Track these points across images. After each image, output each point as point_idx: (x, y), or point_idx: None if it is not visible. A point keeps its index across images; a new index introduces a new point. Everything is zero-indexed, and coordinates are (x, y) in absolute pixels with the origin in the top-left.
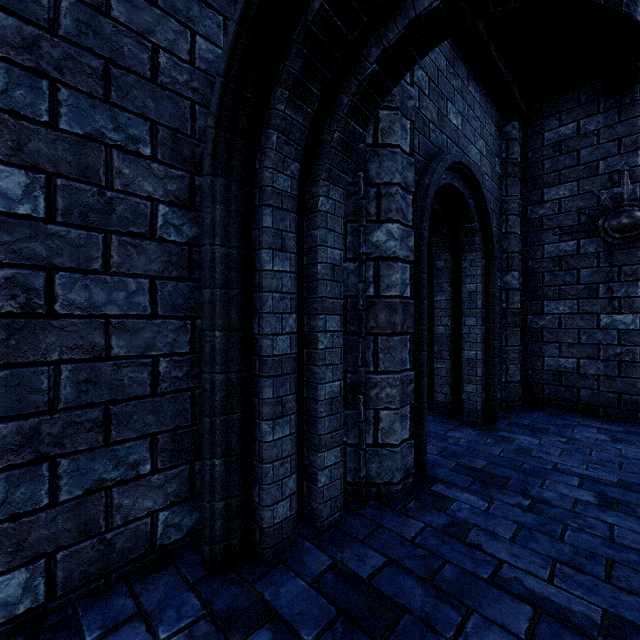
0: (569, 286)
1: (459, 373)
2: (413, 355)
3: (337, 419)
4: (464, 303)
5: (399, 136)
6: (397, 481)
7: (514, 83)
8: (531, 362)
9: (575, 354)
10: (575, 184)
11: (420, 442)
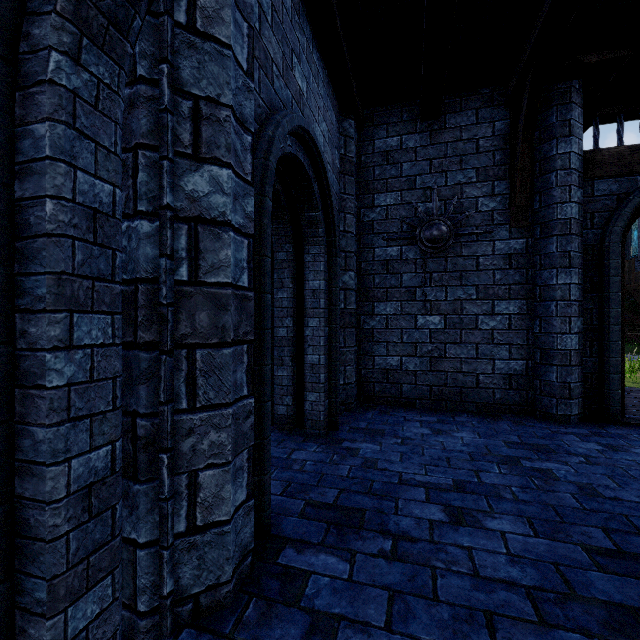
0: (394, 289)
1: (302, 380)
2: (253, 374)
3: (104, 522)
4: (307, 302)
5: (231, 32)
6: (228, 578)
7: (353, 76)
8: (364, 362)
9: (399, 352)
10: (399, 194)
11: (262, 493)
